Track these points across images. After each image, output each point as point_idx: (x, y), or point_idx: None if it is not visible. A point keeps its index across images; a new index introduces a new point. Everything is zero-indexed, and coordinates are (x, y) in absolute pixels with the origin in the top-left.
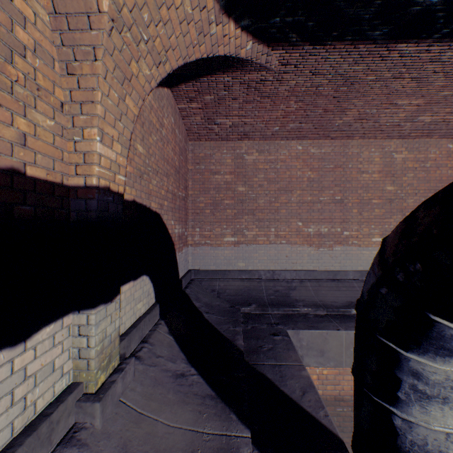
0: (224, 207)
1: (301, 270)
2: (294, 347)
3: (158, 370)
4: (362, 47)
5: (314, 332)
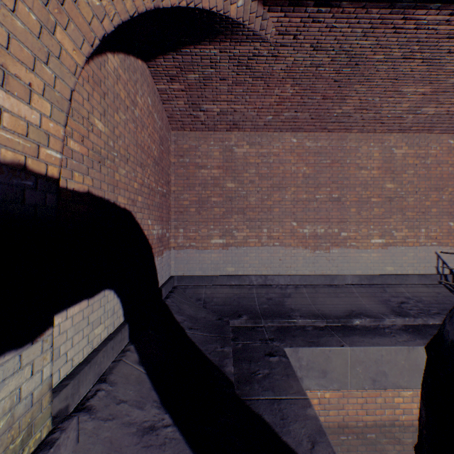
0: (211, 205)
1: (296, 274)
2: (295, 373)
3: (117, 425)
4: (375, 13)
5: (315, 349)
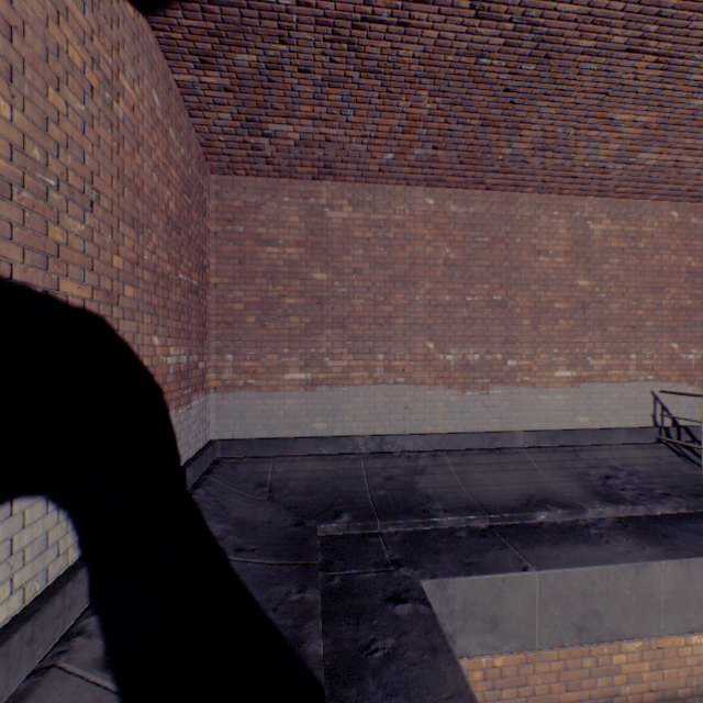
0: (284, 311)
1: (434, 432)
2: (447, 642)
3: None
4: None
5: (478, 579)
